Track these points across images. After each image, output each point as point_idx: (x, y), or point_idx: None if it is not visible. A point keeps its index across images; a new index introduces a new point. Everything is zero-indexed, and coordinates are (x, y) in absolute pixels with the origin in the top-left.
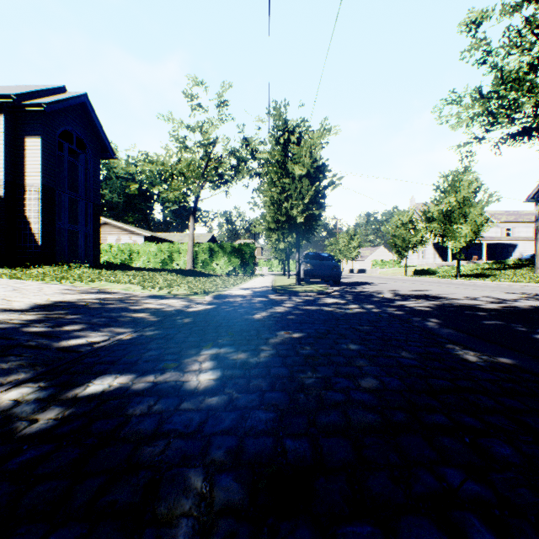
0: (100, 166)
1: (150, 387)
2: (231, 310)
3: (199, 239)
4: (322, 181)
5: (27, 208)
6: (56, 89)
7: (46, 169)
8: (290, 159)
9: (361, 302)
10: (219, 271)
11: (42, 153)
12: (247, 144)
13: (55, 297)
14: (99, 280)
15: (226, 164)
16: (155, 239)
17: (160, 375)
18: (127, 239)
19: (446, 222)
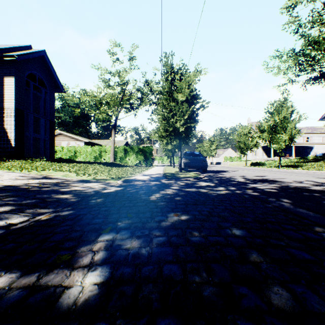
0: (54, 97)
1: (21, 300)
2: (133, 191)
3: (118, 144)
4: (195, 105)
5: (5, 123)
6: (25, 47)
7: (18, 98)
8: (175, 90)
9: (225, 185)
10: (130, 163)
11: (15, 87)
12: (147, 84)
13: (7, 182)
14: (49, 169)
15: (134, 97)
16: (91, 144)
17: (45, 274)
18: (74, 144)
19: (273, 133)
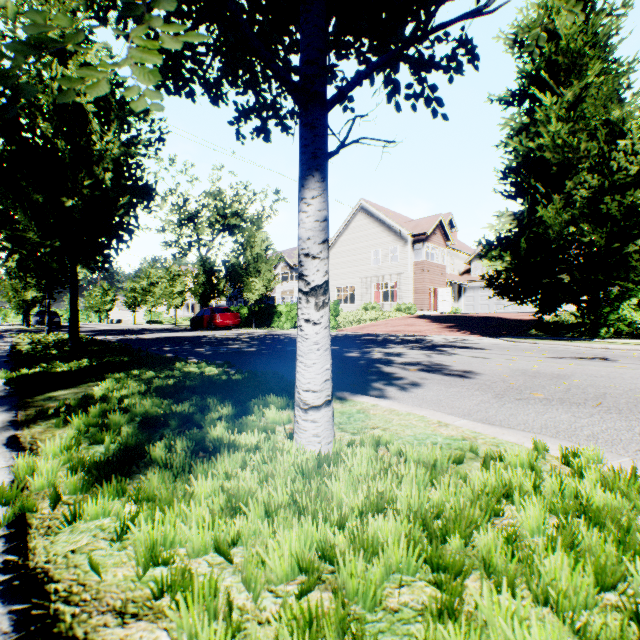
0: None
1: None
2: None
3: None
4: None
5: None
6: None
7: None
8: None
9: None
10: None
11: None
12: None
13: None
14: None
15: None
16: None
17: None
18: None
19: (144, 294)
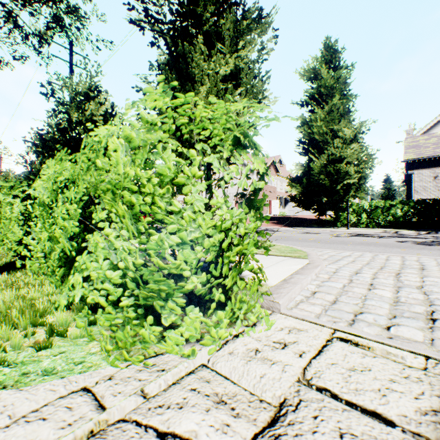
0: None
1: None
2: None
3: None
4: None
5: None
6: None
7: None
8: None
9: None
10: None
11: None
12: None
13: None
14: None
15: None
16: None
17: None
18: None
19: None
